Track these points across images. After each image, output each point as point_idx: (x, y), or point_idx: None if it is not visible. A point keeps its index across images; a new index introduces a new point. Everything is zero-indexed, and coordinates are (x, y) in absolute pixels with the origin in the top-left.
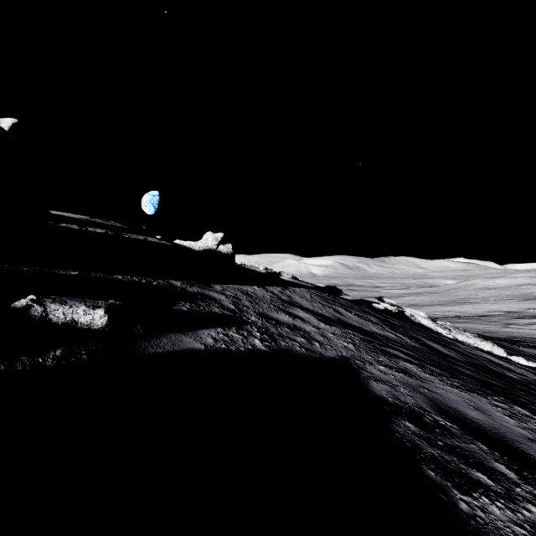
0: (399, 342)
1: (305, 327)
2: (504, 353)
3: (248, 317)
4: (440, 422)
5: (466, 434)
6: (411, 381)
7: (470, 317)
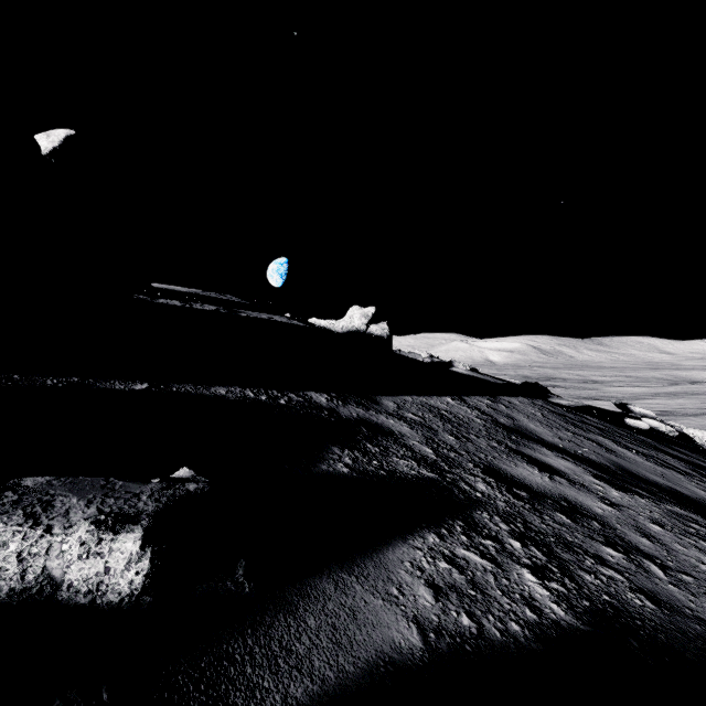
0: None
1: (587, 502)
2: None
3: (470, 484)
4: None
5: None
6: None
7: None
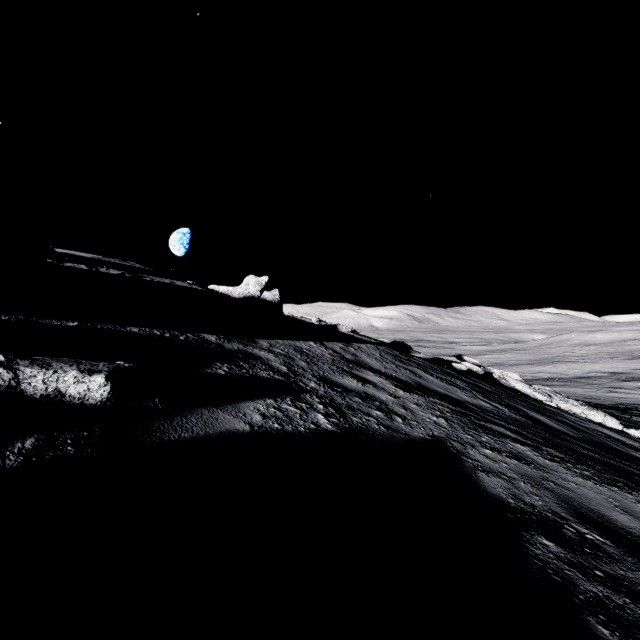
0: (497, 414)
1: (379, 395)
2: (619, 426)
3: (305, 383)
4: (587, 536)
5: (627, 554)
6: (530, 471)
7: (566, 380)
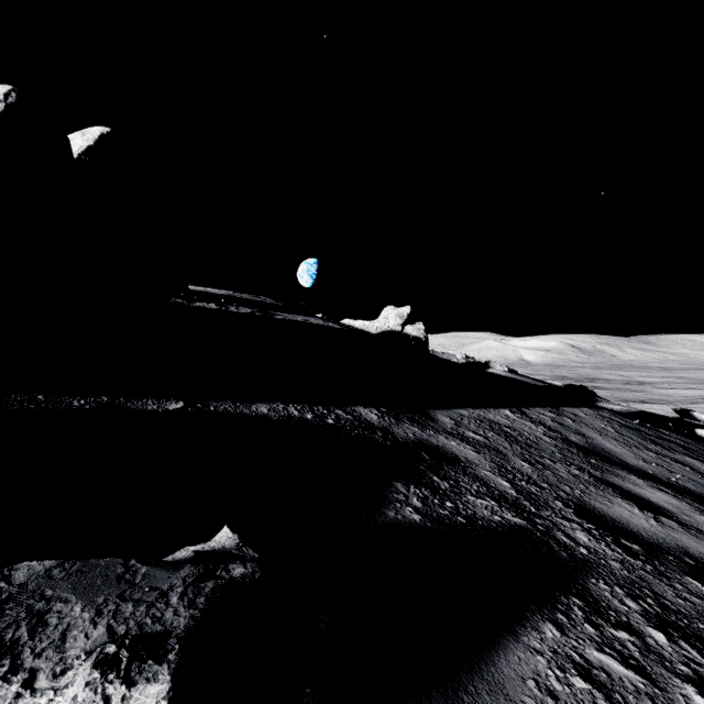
0: None
1: None
2: None
3: (568, 533)
4: None
5: None
6: None
7: None
